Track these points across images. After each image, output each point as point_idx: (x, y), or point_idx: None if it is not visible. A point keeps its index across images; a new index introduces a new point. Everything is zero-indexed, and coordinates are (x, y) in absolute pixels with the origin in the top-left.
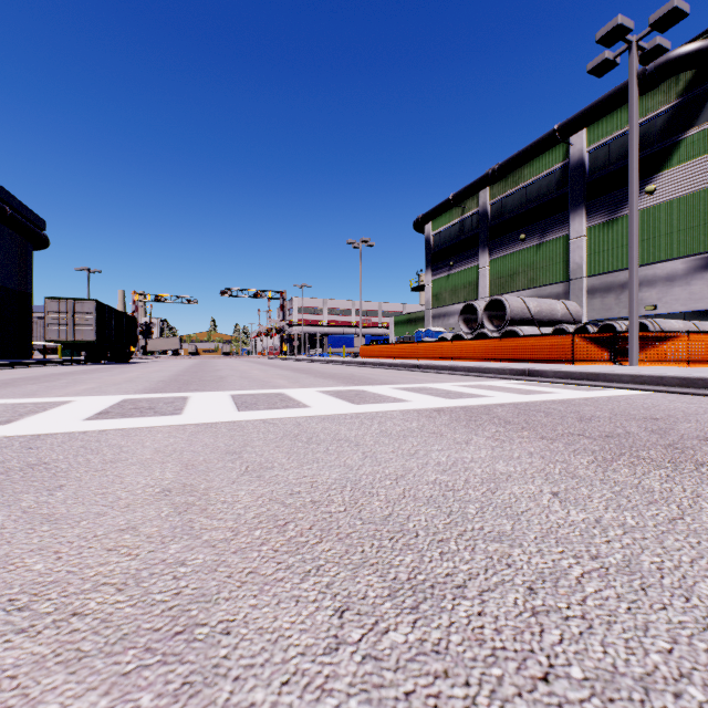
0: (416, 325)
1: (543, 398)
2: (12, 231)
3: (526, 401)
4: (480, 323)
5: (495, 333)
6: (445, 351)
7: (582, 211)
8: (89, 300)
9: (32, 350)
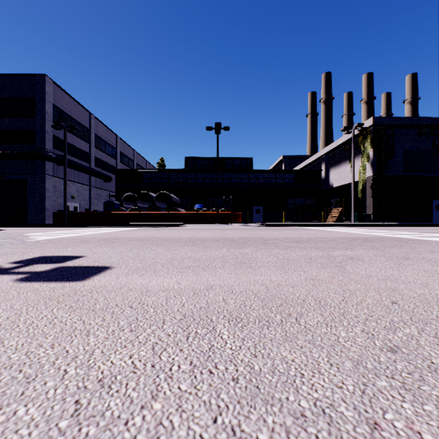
0: None
1: None
2: None
3: None
4: None
5: None
6: None
7: None
8: None
9: None
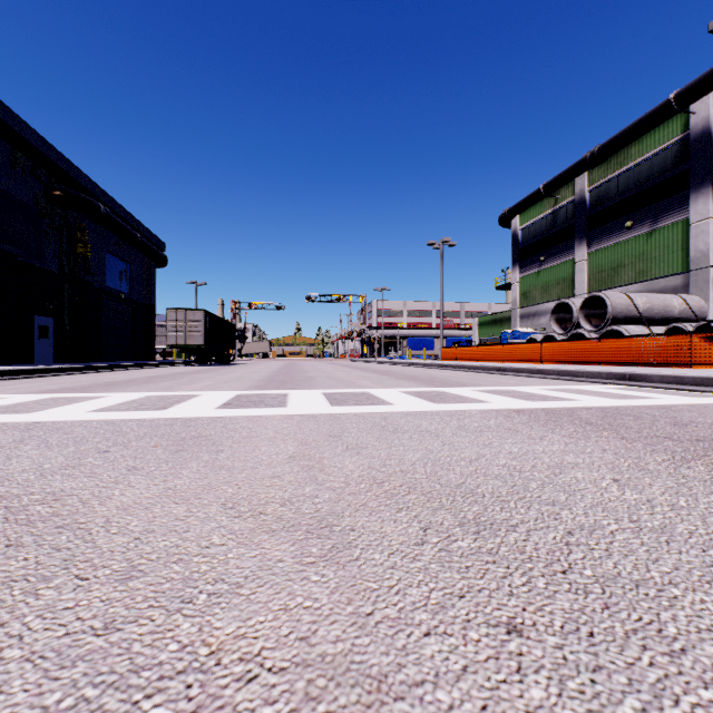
0: (502, 326)
1: (639, 403)
2: (141, 254)
3: (617, 405)
4: (575, 323)
5: (593, 333)
6: (533, 353)
7: (707, 190)
8: (199, 310)
9: (155, 353)
